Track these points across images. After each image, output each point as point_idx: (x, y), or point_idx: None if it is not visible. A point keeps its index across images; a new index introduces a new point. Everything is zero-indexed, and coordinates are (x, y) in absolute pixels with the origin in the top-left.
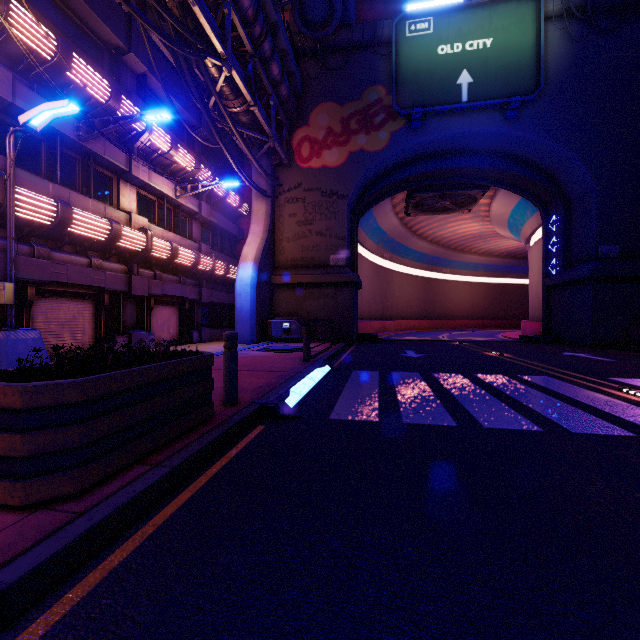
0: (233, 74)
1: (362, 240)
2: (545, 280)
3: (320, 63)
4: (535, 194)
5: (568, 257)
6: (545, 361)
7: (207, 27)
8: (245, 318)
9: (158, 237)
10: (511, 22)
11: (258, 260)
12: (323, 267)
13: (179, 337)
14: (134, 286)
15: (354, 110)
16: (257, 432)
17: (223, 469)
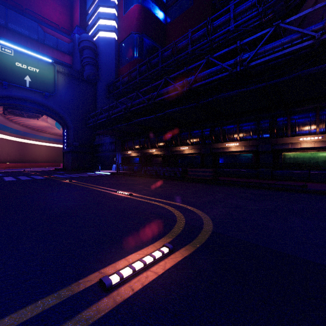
0: None
1: None
2: (62, 150)
3: None
4: (60, 121)
5: (68, 144)
6: (46, 174)
7: None
8: None
9: None
10: (46, 68)
11: None
12: None
13: None
14: None
15: None
16: None
17: None
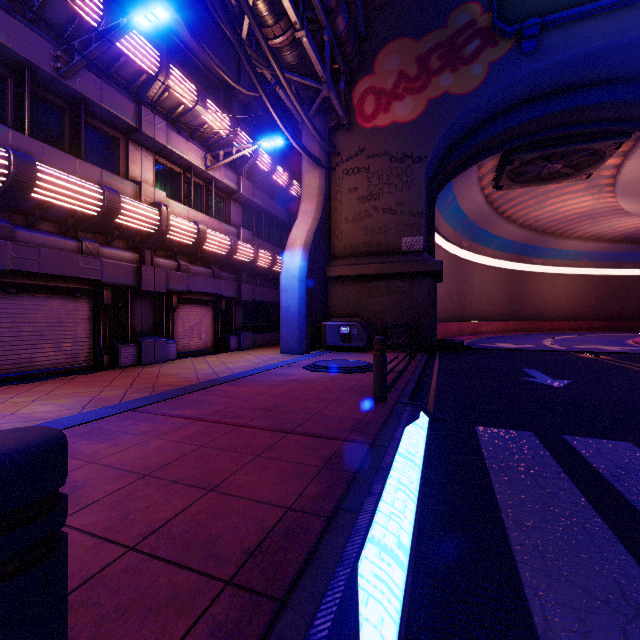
0: None
1: (437, 224)
2: None
3: None
4: None
5: None
6: None
7: None
8: (292, 320)
9: (182, 217)
10: None
11: (308, 245)
12: (392, 254)
13: (213, 344)
14: (145, 279)
15: (435, 42)
16: None
17: None
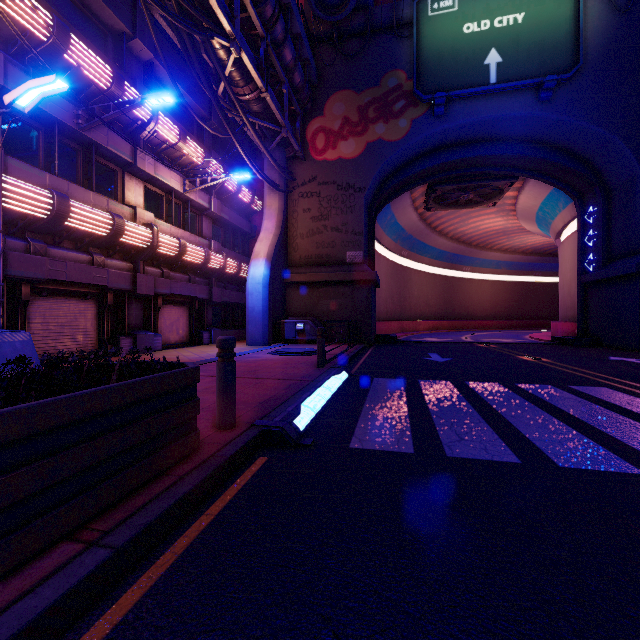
0: (242, 56)
1: (379, 237)
2: (581, 277)
3: (336, 49)
4: (569, 183)
5: (608, 251)
6: (593, 367)
7: (213, 2)
8: (257, 318)
9: (166, 233)
10: None
11: (270, 257)
12: (339, 264)
13: (189, 338)
14: (139, 285)
15: (372, 97)
16: (256, 468)
17: (199, 538)
